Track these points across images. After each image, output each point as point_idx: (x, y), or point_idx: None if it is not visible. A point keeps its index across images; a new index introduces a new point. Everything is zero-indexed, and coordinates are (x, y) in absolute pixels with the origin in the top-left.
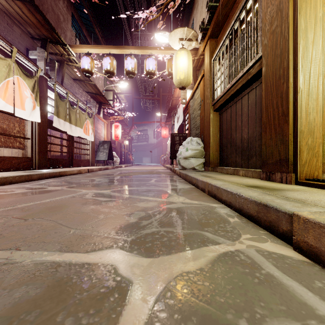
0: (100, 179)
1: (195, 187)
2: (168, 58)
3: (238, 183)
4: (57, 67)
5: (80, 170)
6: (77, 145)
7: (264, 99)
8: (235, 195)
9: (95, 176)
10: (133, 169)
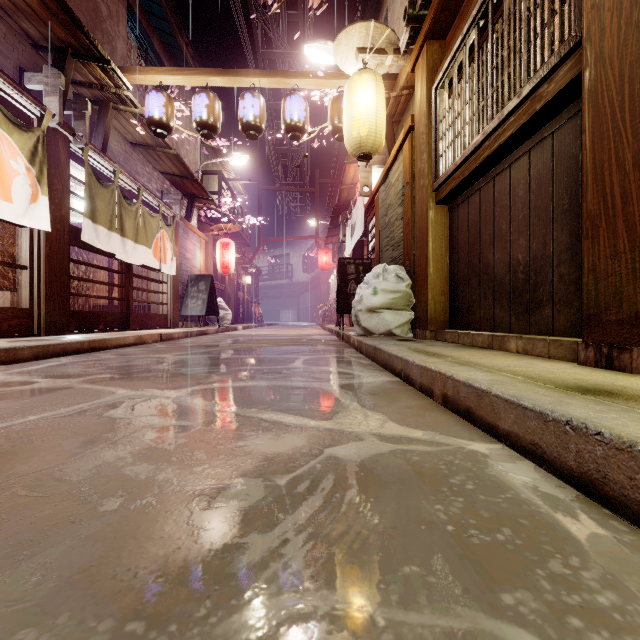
0: (179, 358)
1: (401, 381)
2: (333, 96)
3: (531, 376)
4: (90, 111)
5: (143, 337)
6: (143, 285)
7: (591, 151)
8: (562, 425)
9: (170, 351)
10: (260, 335)
